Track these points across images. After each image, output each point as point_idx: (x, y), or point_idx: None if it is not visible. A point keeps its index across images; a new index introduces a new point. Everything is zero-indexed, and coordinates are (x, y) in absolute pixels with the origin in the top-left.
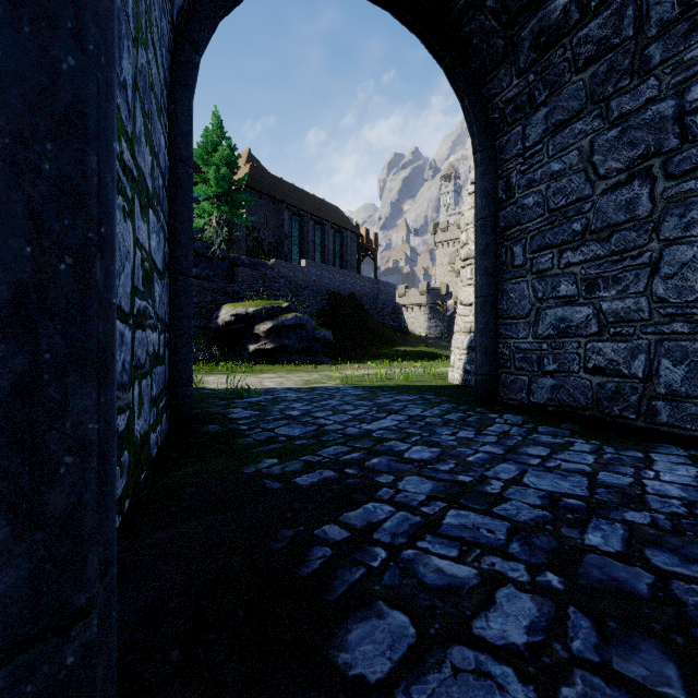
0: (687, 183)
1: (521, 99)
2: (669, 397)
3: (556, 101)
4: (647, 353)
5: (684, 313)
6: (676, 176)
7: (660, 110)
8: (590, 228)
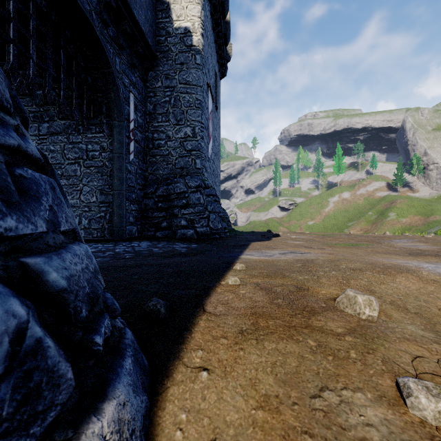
0: (88, 170)
1: (38, 115)
2: (84, 229)
3: (52, 124)
4: (79, 216)
5: (88, 205)
6: (86, 167)
7: (82, 146)
8: (64, 174)
